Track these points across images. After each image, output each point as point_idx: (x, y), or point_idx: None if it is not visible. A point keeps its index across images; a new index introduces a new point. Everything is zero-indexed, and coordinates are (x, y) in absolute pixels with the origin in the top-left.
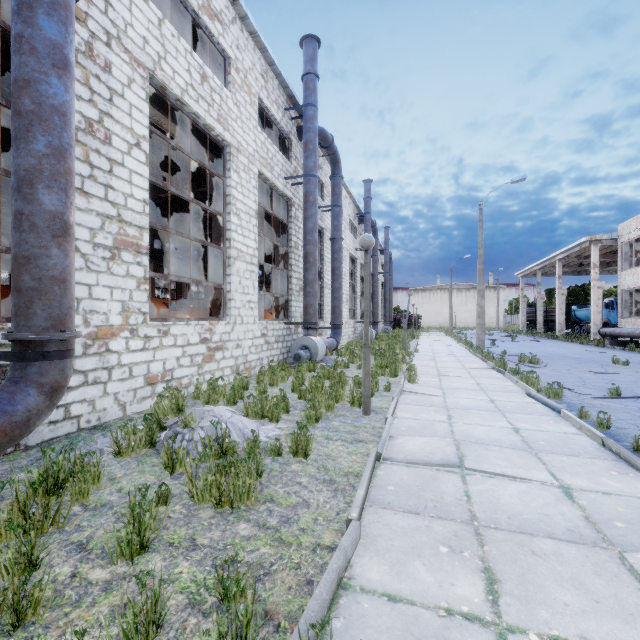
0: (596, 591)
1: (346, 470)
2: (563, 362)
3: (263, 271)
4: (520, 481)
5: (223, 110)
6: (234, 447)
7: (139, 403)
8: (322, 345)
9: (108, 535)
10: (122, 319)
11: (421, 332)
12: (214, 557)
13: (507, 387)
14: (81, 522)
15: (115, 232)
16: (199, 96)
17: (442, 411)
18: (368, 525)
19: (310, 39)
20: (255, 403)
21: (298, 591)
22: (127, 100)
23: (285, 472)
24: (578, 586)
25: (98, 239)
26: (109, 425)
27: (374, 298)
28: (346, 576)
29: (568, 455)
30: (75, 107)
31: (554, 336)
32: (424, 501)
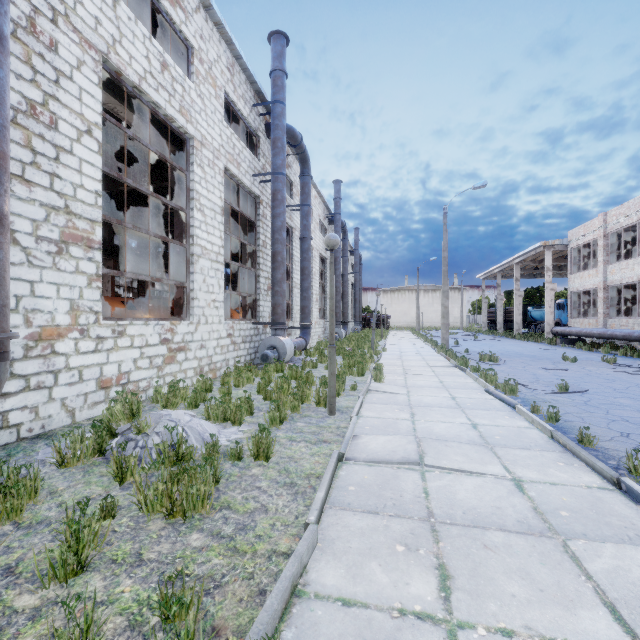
0: (541, 580)
1: (308, 472)
2: (519, 360)
3: (232, 270)
4: (476, 476)
5: (186, 101)
6: (192, 452)
7: (90, 408)
8: (290, 345)
9: (42, 555)
10: (70, 319)
11: (390, 332)
12: (161, 572)
13: (468, 384)
14: (11, 543)
15: (62, 225)
16: (159, 85)
17: (406, 409)
18: (327, 528)
19: (278, 35)
20: (217, 406)
21: (249, 603)
22: (76, 83)
23: (245, 477)
24: (525, 576)
25: (42, 232)
26: (55, 433)
27: (344, 298)
28: (301, 583)
29: (521, 448)
30: (14, 86)
31: (512, 335)
32: (384, 500)
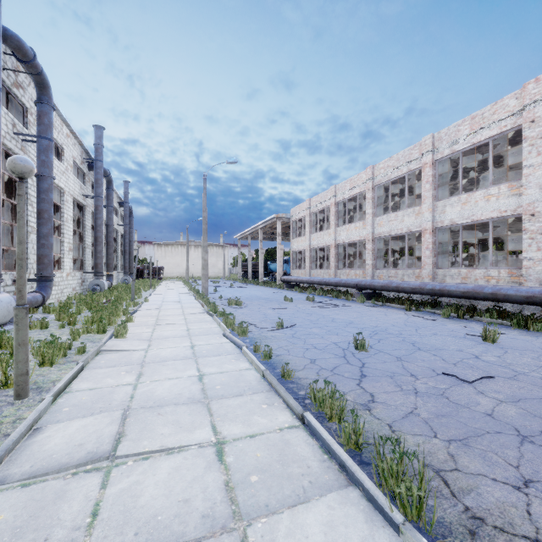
0: None
1: None
2: (258, 302)
3: None
4: (178, 452)
5: None
6: None
7: None
8: (8, 303)
9: None
10: None
11: (162, 282)
12: None
13: (211, 329)
14: None
15: None
16: None
17: (135, 369)
18: None
19: None
20: None
21: None
22: None
23: None
24: None
25: None
26: None
27: (109, 249)
28: None
29: (235, 396)
30: None
31: (257, 282)
32: None
